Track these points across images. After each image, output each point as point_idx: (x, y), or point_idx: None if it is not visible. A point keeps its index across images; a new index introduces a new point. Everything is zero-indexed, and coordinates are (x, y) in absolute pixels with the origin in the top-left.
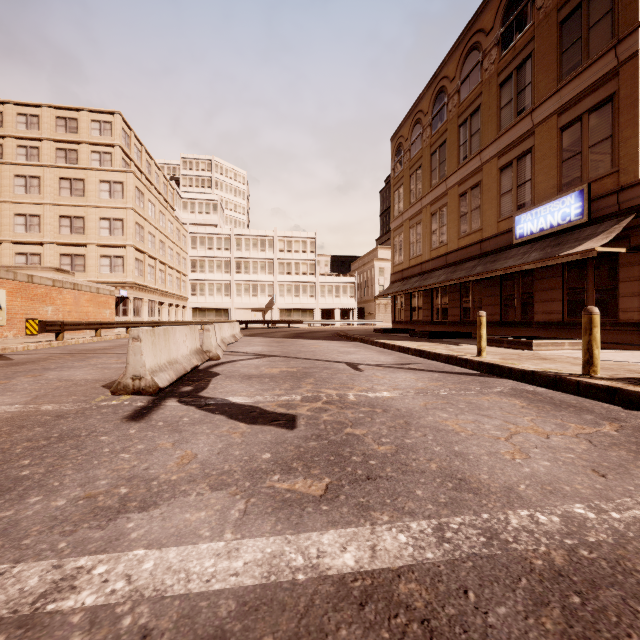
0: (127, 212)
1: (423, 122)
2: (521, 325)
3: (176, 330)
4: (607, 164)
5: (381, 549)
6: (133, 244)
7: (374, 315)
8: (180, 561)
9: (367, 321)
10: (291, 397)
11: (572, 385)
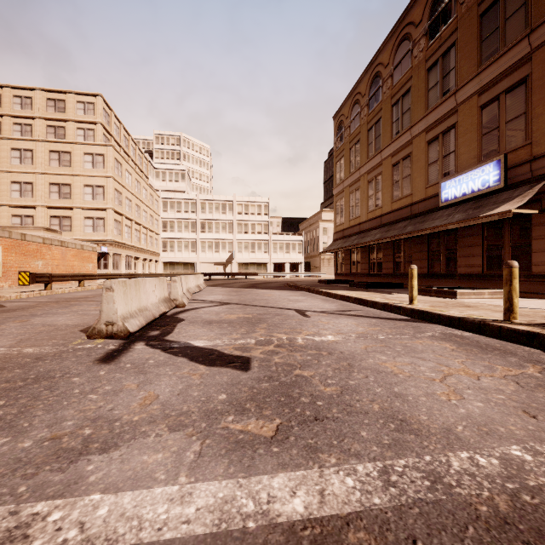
0: (107, 180)
1: (361, 102)
2: (446, 277)
3: (146, 281)
4: (521, 137)
5: (329, 494)
6: (112, 207)
7: (319, 268)
8: (134, 507)
9: (313, 273)
10: (246, 341)
11: (495, 330)
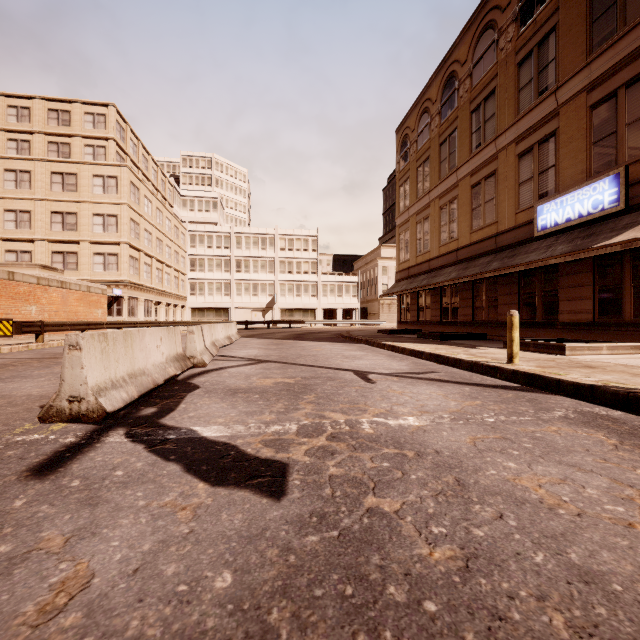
0: (121, 208)
1: (431, 111)
2: (543, 326)
3: (145, 333)
4: None
5: None
6: (128, 241)
7: (377, 315)
8: None
9: (370, 321)
10: (284, 427)
11: None
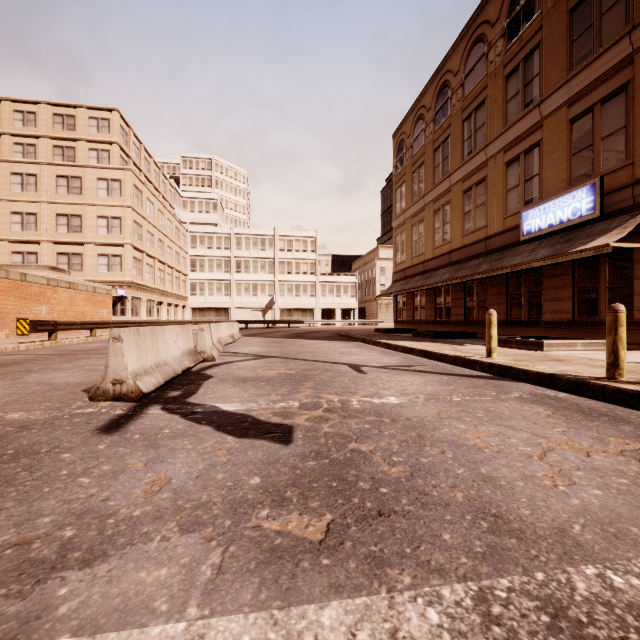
0: (125, 210)
1: (426, 118)
2: (528, 325)
3: (166, 329)
4: (621, 156)
5: (405, 637)
6: (131, 243)
7: (375, 315)
8: None
9: (368, 321)
10: (288, 404)
11: (597, 390)
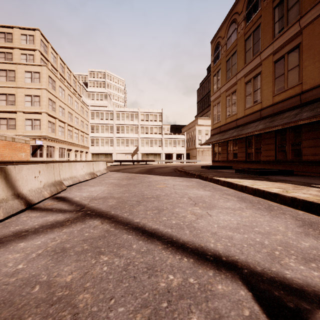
0: (42, 91)
1: (238, 20)
2: None
3: None
4: None
5: None
6: (46, 111)
7: (195, 157)
8: None
9: (192, 160)
10: None
11: None
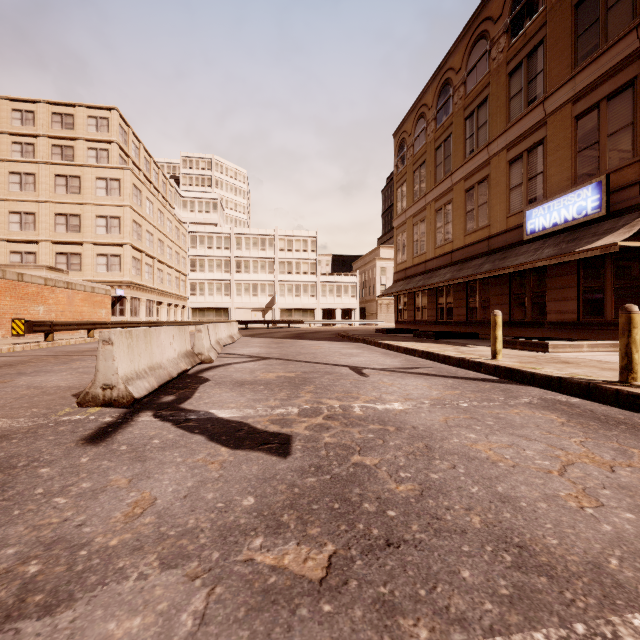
0: (124, 210)
1: (427, 116)
2: (532, 325)
3: (161, 331)
4: (628, 153)
5: None
6: (130, 242)
7: (376, 315)
8: None
9: (369, 321)
10: (287, 410)
11: (610, 394)
